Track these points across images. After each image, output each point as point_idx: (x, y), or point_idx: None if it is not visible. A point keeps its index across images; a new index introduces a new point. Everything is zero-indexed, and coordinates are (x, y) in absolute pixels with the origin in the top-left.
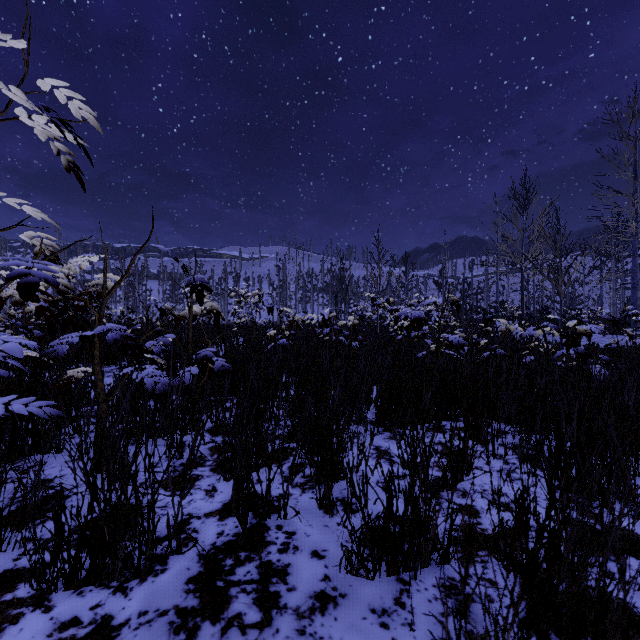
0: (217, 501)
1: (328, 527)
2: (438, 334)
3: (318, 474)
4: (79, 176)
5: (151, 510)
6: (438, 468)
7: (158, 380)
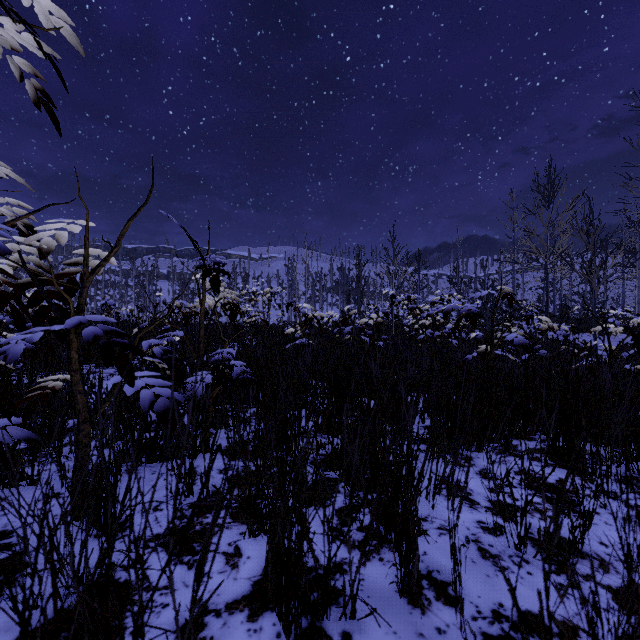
0: (243, 577)
1: (425, 638)
2: (491, 332)
3: (398, 542)
4: (52, 112)
5: (138, 635)
6: (539, 514)
7: (159, 392)
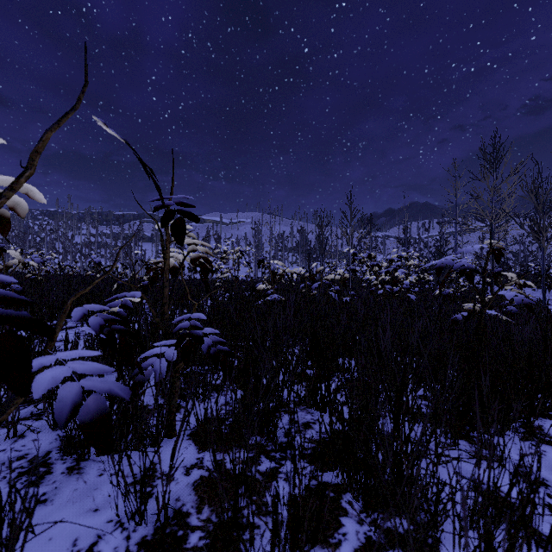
0: None
1: None
2: (483, 290)
3: None
4: None
5: None
6: None
7: (91, 386)
